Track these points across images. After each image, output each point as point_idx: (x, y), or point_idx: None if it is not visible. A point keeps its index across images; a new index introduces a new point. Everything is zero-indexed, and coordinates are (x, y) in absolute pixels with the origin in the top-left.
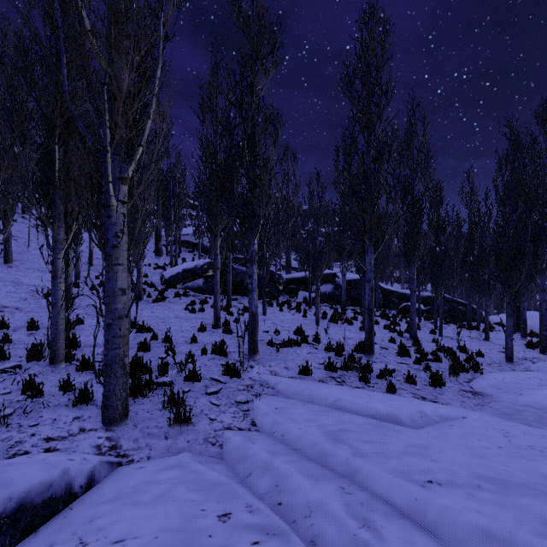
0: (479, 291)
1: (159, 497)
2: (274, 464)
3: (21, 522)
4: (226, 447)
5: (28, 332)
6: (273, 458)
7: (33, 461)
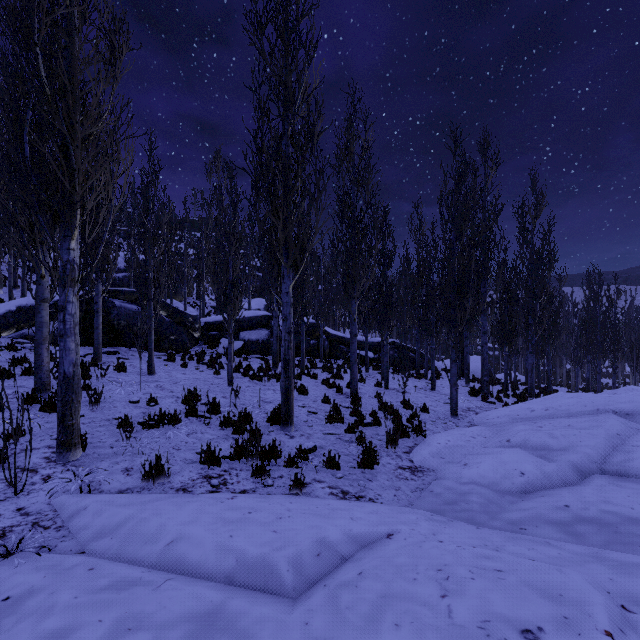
0: (426, 335)
1: None
2: None
3: None
4: None
5: None
6: None
7: None
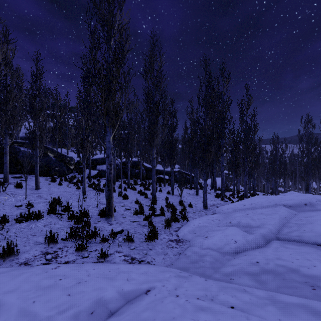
0: (194, 166)
1: None
2: None
3: None
4: None
5: None
6: None
7: None
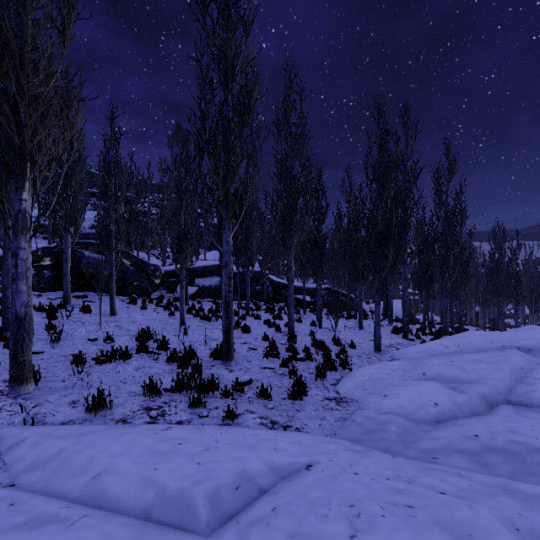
0: (355, 281)
1: None
2: None
3: None
4: None
5: None
6: None
7: None
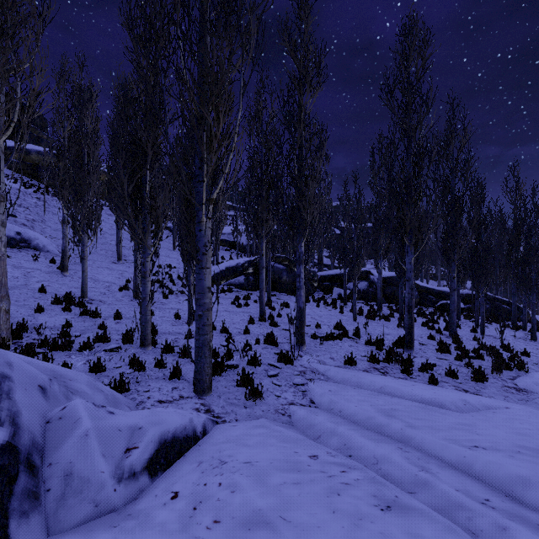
0: (525, 290)
1: (259, 443)
2: (339, 430)
3: (176, 448)
4: (294, 417)
5: (115, 320)
6: (337, 426)
7: (170, 411)
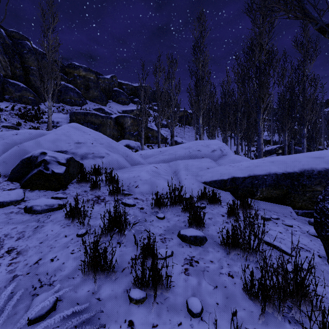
0: None
1: None
2: None
3: None
4: None
5: None
6: None
7: None
